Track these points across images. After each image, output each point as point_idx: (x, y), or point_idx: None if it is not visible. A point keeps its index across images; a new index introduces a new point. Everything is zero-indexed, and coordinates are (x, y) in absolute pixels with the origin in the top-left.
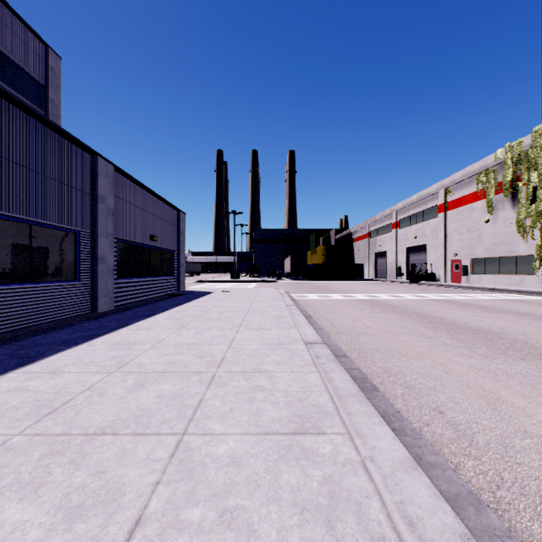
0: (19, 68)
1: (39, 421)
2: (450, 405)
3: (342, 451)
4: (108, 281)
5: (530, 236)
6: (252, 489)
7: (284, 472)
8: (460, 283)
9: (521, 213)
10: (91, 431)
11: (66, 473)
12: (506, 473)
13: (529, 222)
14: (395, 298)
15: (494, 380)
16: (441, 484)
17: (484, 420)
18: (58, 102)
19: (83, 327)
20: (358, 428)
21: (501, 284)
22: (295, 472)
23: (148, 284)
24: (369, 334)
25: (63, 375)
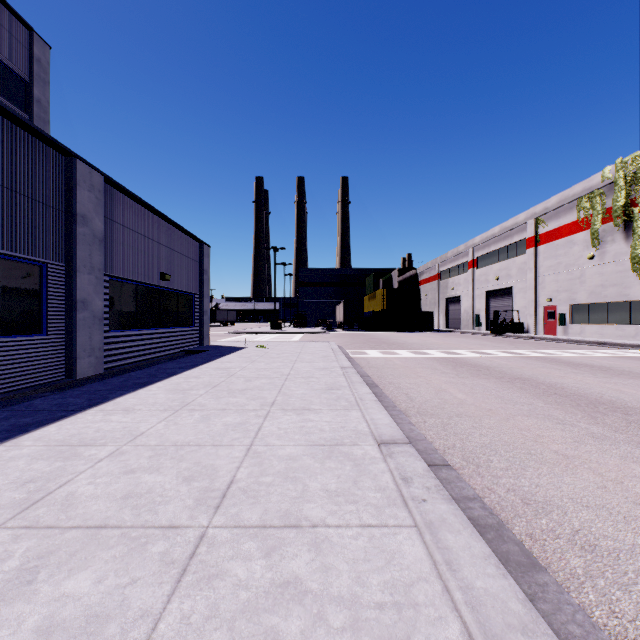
0: None
1: None
2: None
3: None
4: (94, 334)
5: None
6: None
7: None
8: (555, 335)
9: (637, 247)
10: None
11: None
12: None
13: None
14: (482, 355)
15: None
16: None
17: None
18: (46, 104)
19: (30, 406)
20: None
21: (610, 337)
22: None
23: (157, 337)
24: (468, 416)
25: None
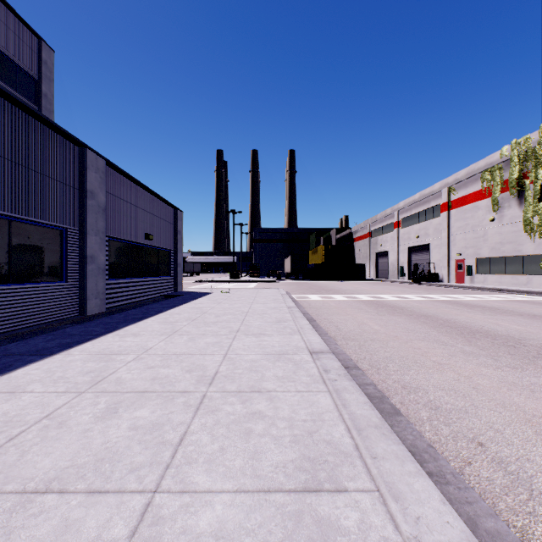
0: (9, 60)
1: None
2: (490, 433)
3: (373, 525)
4: (99, 282)
5: (538, 235)
6: None
7: None
8: (464, 283)
9: (528, 212)
10: (32, 486)
11: None
12: None
13: (537, 220)
14: (400, 299)
15: (533, 399)
16: None
17: (538, 456)
18: (51, 97)
19: (65, 332)
20: (391, 483)
21: (507, 285)
22: None
23: (143, 284)
24: (379, 340)
25: (23, 396)
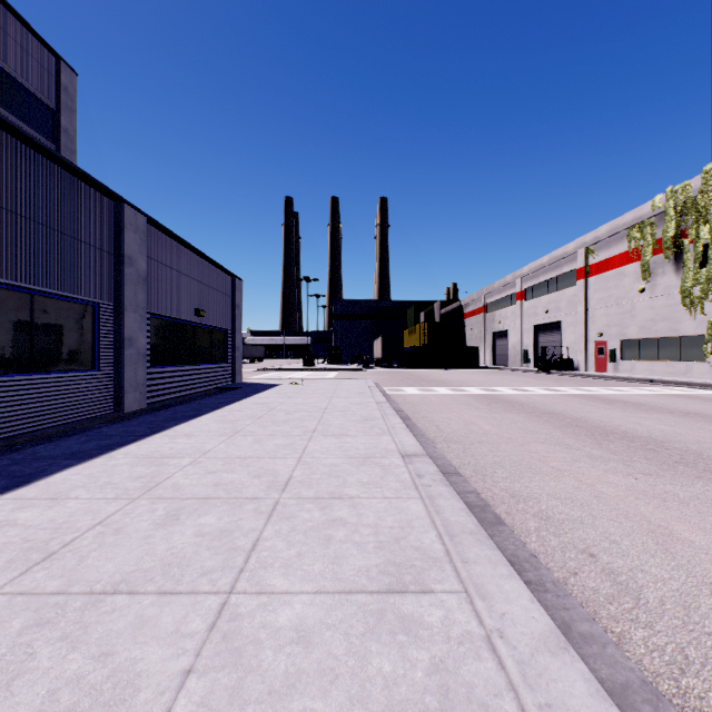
0: (21, 87)
1: (26, 572)
2: (605, 544)
3: (458, 620)
4: (138, 370)
5: (699, 310)
6: (327, 683)
7: (373, 655)
8: (606, 372)
9: (687, 280)
10: (99, 588)
11: (56, 656)
12: (692, 650)
13: (698, 291)
14: (521, 393)
15: (663, 508)
16: (601, 669)
17: (654, 567)
18: (73, 133)
19: (102, 433)
20: (480, 584)
21: (661, 374)
22: (389, 655)
23: (192, 374)
24: (488, 443)
25: (68, 503)
